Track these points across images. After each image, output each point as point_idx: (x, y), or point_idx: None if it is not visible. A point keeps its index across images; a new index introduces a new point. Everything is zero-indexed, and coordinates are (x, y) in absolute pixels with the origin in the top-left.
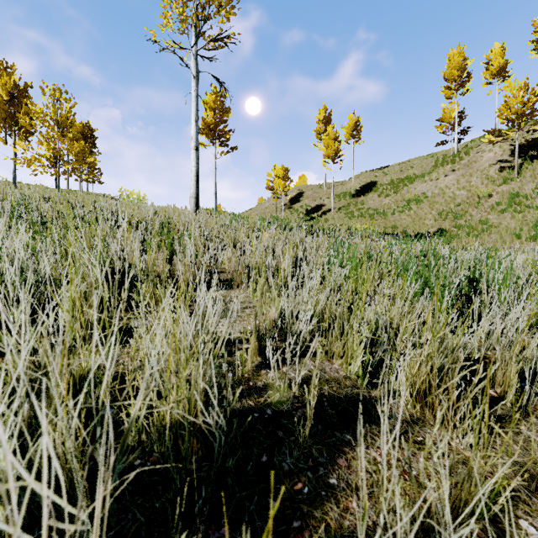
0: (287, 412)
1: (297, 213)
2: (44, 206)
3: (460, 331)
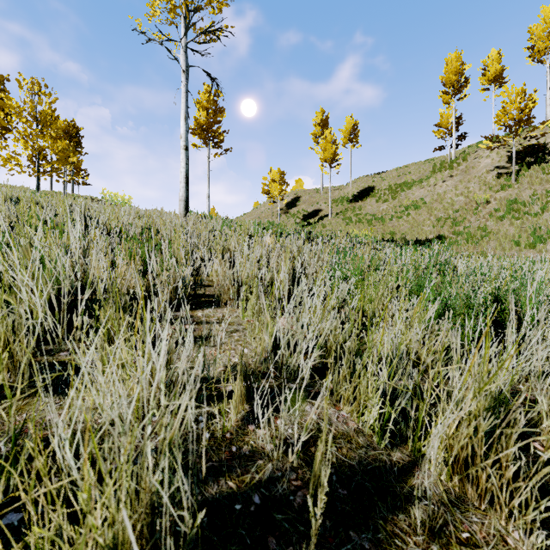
0: (281, 498)
1: (293, 218)
2: (6, 208)
3: (501, 372)
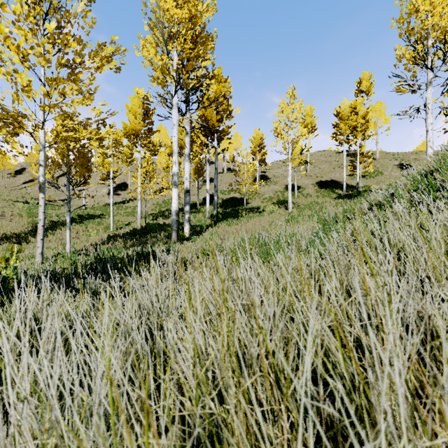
0: None
1: (19, 181)
2: None
3: None
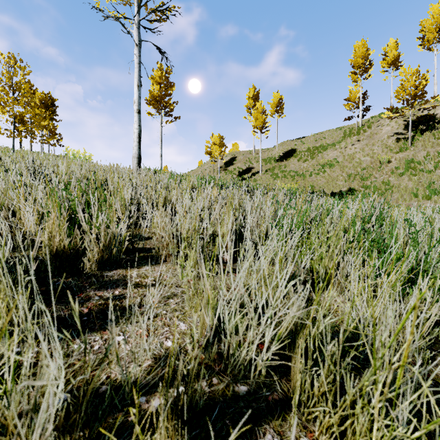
0: None
1: (231, 174)
2: None
3: None
